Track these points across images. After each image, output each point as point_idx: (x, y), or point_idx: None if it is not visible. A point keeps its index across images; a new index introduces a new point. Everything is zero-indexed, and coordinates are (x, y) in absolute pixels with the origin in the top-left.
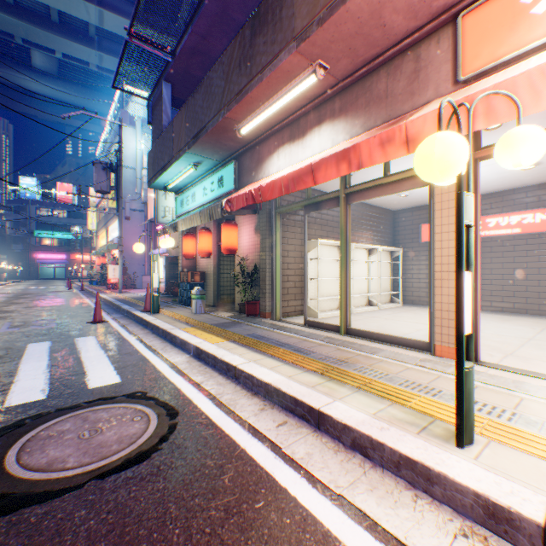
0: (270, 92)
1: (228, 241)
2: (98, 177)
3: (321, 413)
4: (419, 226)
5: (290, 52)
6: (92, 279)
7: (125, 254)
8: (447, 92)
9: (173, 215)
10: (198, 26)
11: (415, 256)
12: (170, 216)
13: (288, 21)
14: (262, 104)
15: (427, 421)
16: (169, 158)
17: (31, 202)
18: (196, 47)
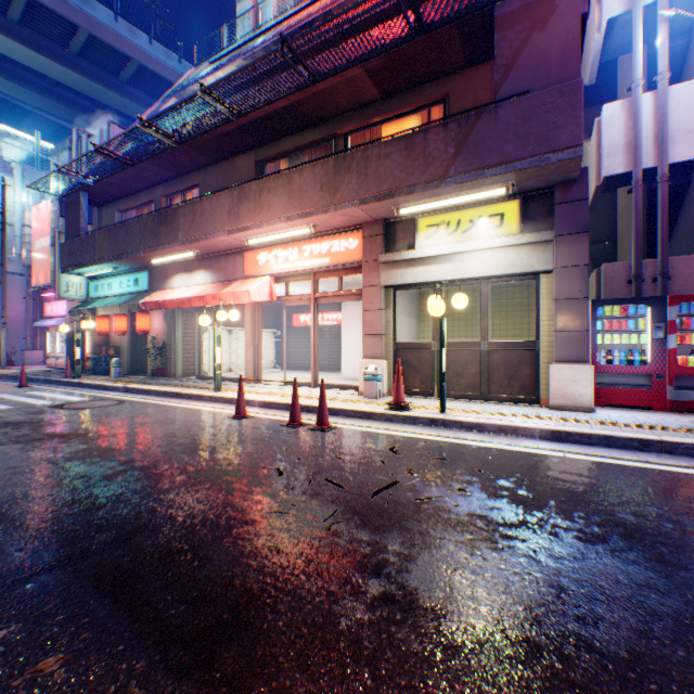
0: (171, 253)
1: (143, 325)
2: None
3: (182, 393)
4: (292, 315)
5: (179, 245)
6: None
7: None
8: (244, 278)
9: (78, 290)
10: (120, 176)
11: (291, 336)
12: (74, 291)
13: (178, 231)
14: (166, 255)
15: (214, 391)
16: (91, 259)
17: None
18: (117, 183)
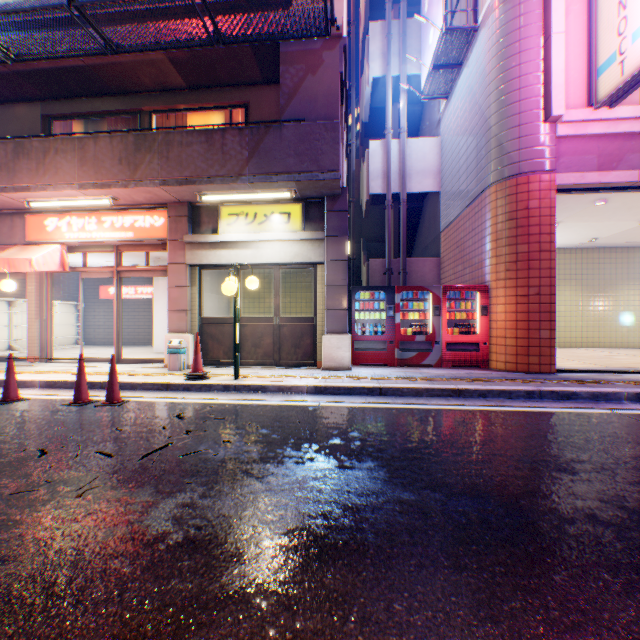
0: None
1: None
2: None
3: None
4: (100, 287)
5: None
6: None
7: None
8: (26, 243)
9: None
10: None
11: (98, 309)
12: None
13: None
14: None
15: None
16: None
17: None
18: None
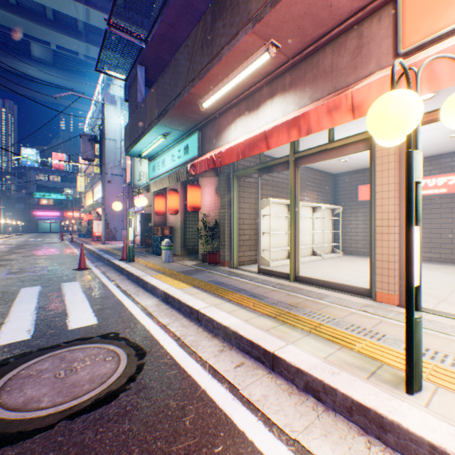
0: (229, 69)
1: (192, 200)
2: (84, 147)
3: (275, 356)
4: (356, 187)
5: (246, 32)
6: (81, 232)
7: (108, 212)
8: (388, 65)
9: (147, 179)
10: (167, 16)
11: (353, 213)
12: (144, 179)
13: (245, 5)
14: (221, 80)
15: (375, 366)
16: (142, 129)
17: (32, 169)
18: (165, 34)
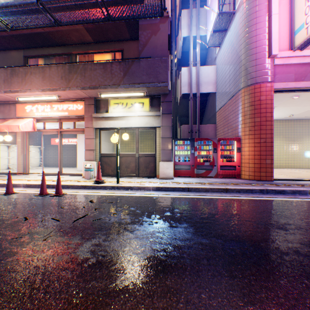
0: None
1: None
2: None
3: None
4: (51, 139)
5: None
6: None
7: None
8: (16, 118)
9: None
10: None
11: (50, 149)
12: None
13: None
14: None
15: None
16: None
17: None
18: None
